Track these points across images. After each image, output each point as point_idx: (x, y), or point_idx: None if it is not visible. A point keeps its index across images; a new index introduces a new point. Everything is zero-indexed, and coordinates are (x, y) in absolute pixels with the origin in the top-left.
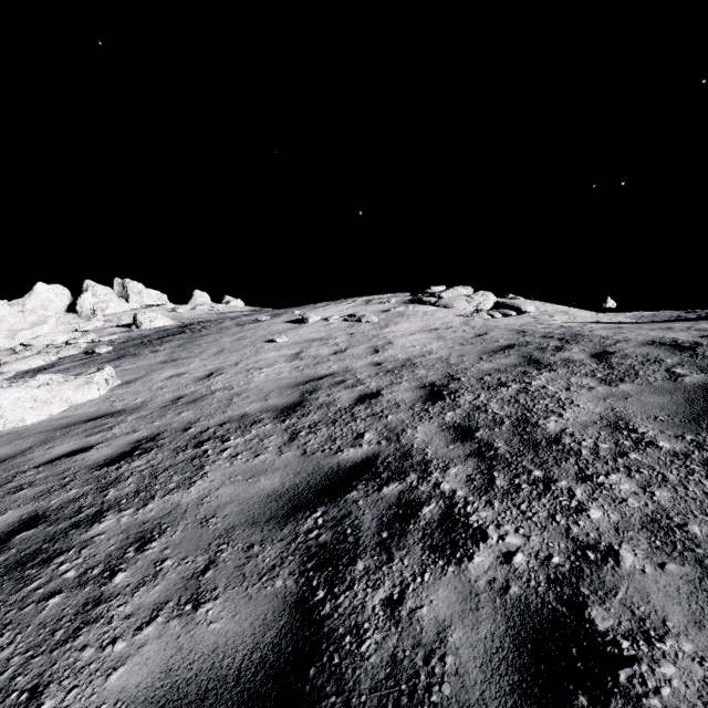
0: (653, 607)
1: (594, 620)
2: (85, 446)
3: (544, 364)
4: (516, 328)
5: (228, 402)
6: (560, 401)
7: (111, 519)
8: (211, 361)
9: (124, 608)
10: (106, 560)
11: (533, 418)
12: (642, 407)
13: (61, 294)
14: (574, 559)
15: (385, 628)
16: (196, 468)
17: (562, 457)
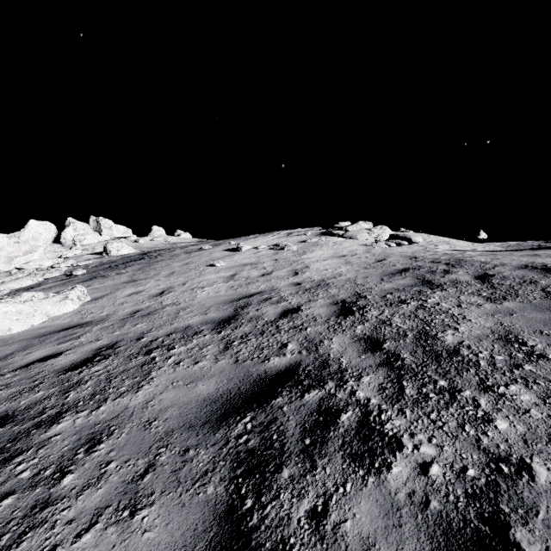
0: None
1: (520, 543)
2: (56, 352)
3: (436, 284)
4: (408, 254)
5: (175, 315)
6: (454, 316)
7: (68, 420)
8: (164, 281)
9: (67, 513)
10: (58, 461)
11: (432, 332)
12: (527, 322)
13: (49, 229)
14: (489, 472)
15: (310, 544)
16: (144, 373)
17: (463, 368)
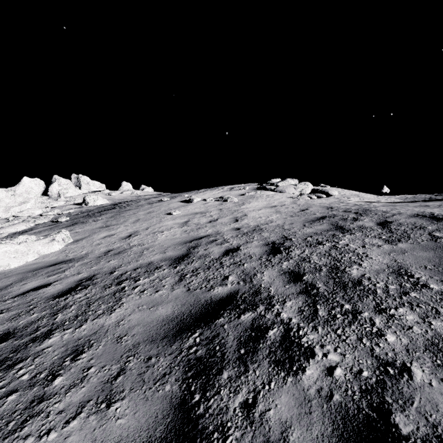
0: (442, 415)
1: (398, 425)
2: (46, 283)
3: (346, 229)
4: (326, 205)
5: (140, 254)
6: (359, 254)
7: (57, 336)
8: (131, 226)
9: (58, 405)
10: (50, 367)
11: (342, 267)
12: (415, 259)
13: (38, 184)
14: (378, 373)
15: (243, 427)
16: (116, 300)
17: (363, 295)
